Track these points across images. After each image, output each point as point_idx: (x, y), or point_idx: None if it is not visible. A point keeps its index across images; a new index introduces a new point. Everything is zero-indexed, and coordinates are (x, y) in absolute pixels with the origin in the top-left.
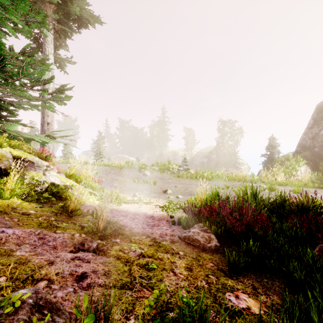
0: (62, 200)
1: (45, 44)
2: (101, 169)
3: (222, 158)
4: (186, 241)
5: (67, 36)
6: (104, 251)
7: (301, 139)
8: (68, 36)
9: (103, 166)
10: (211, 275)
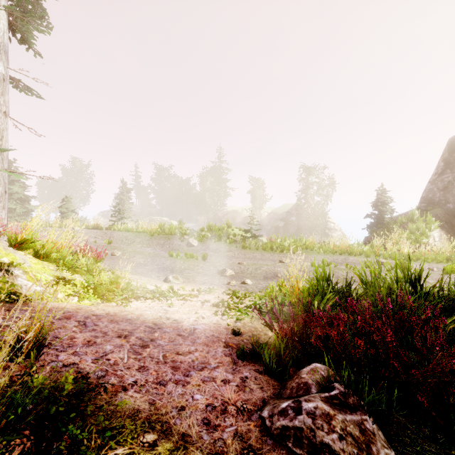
0: None
1: None
2: (119, 237)
3: (306, 221)
4: (289, 448)
5: None
6: None
7: (426, 190)
8: None
9: (123, 232)
10: None
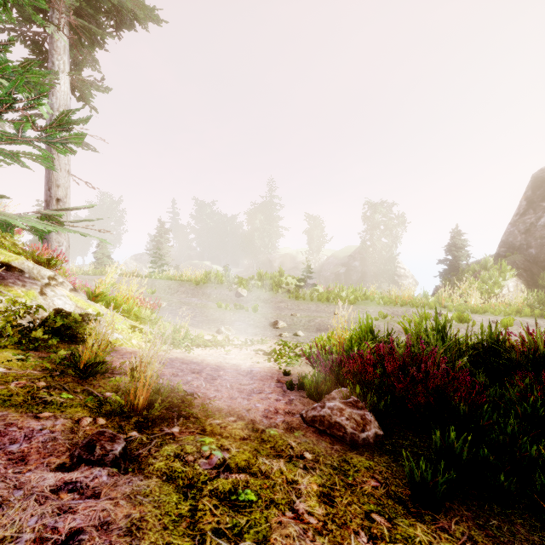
0: (75, 343)
1: (52, 53)
2: (161, 286)
3: (371, 267)
4: (317, 428)
5: (96, 43)
6: (140, 459)
7: (506, 233)
8: (99, 44)
9: (165, 280)
10: (376, 514)
